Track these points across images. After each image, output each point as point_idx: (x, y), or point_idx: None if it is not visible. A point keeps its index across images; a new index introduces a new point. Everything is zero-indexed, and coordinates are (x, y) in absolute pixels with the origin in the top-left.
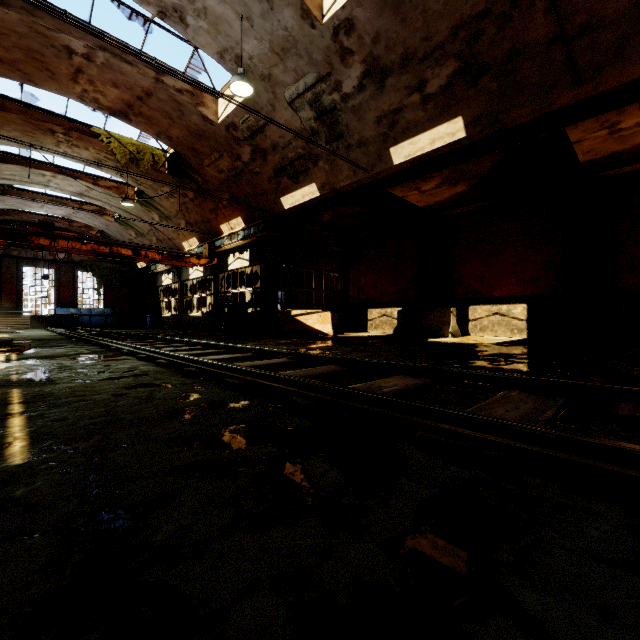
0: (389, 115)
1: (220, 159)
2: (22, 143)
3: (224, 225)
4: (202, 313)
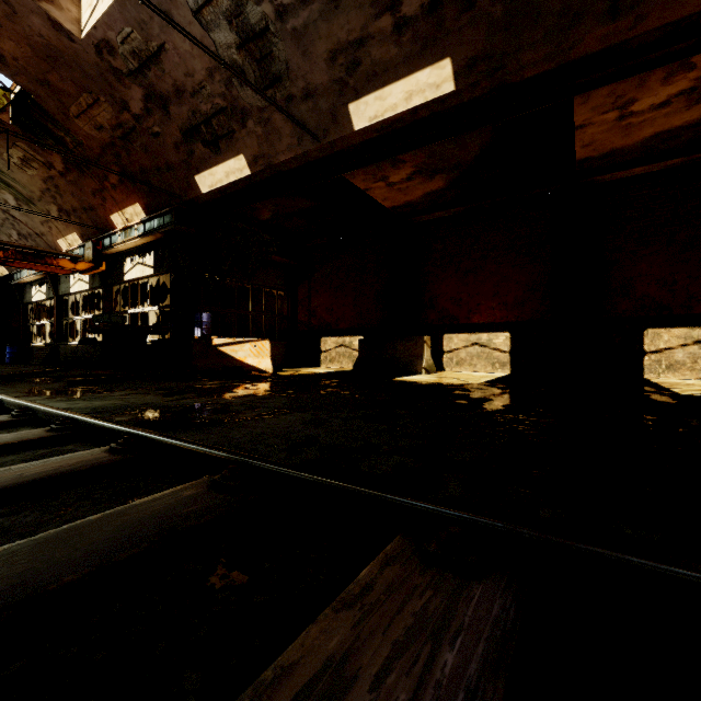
0: (348, 49)
1: (96, 106)
2: None
3: (116, 215)
4: None
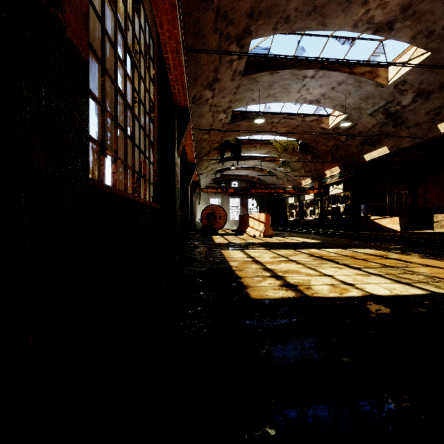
0: (434, 110)
1: (328, 142)
2: (259, 161)
3: (327, 171)
4: (313, 218)
